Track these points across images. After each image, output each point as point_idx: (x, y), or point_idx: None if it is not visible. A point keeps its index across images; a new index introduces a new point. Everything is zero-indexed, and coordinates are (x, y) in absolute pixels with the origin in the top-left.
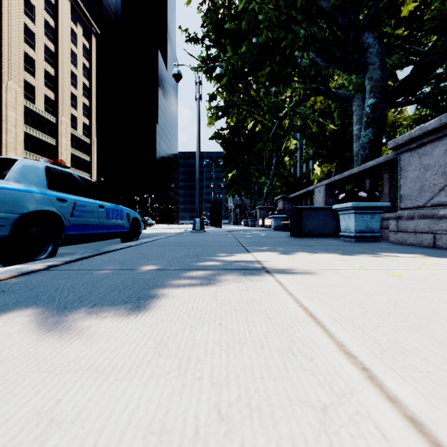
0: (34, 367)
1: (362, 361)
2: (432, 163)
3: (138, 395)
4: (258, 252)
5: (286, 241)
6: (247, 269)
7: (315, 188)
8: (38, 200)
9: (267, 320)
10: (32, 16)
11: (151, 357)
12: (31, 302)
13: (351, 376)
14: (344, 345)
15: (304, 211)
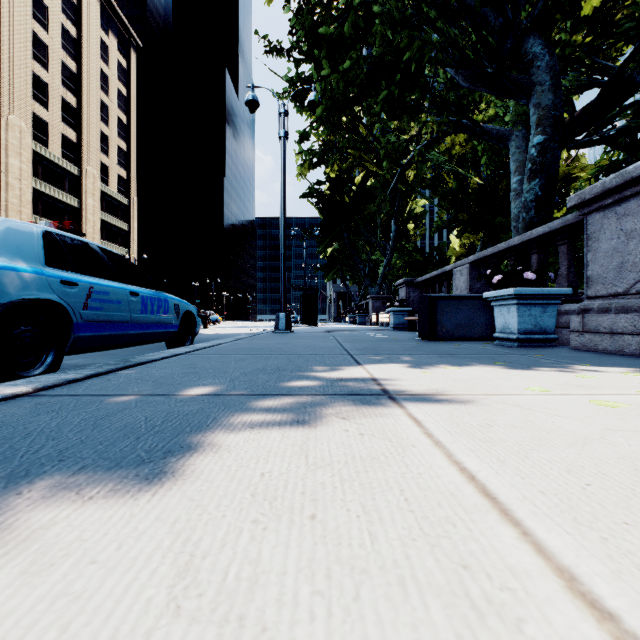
0: None
1: (637, 632)
2: (639, 228)
3: None
4: (374, 364)
5: (413, 346)
6: (358, 393)
7: (454, 268)
8: (29, 283)
9: (405, 507)
10: (44, 21)
11: (155, 617)
12: None
13: None
14: (577, 577)
15: (439, 301)
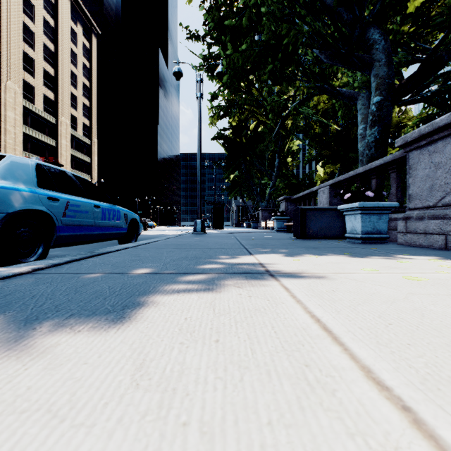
0: None
1: (400, 395)
2: (444, 161)
3: None
4: (261, 254)
5: (289, 243)
6: (249, 272)
7: (319, 188)
8: (27, 199)
9: (274, 336)
10: (31, 15)
11: (125, 389)
12: None
13: (390, 420)
14: (372, 371)
15: (308, 212)
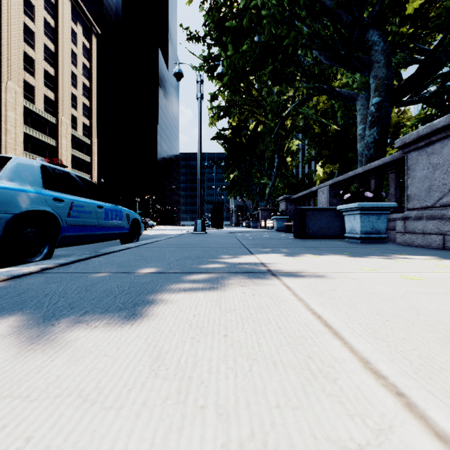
0: (6, 392)
1: (395, 383)
2: (441, 162)
3: (127, 431)
4: (262, 254)
5: (289, 242)
6: (252, 272)
7: (318, 188)
8: (33, 200)
9: (278, 331)
10: (32, 15)
11: (145, 377)
12: (17, 309)
13: (385, 403)
14: (370, 362)
15: (307, 212)
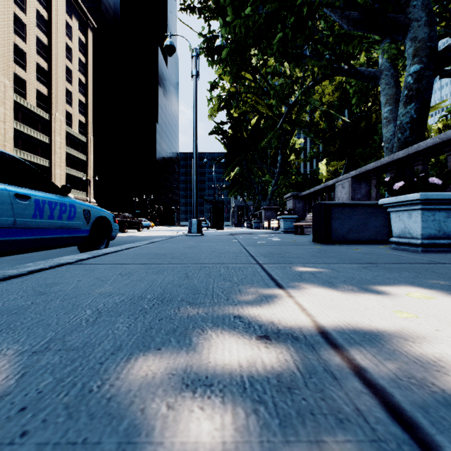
0: None
1: None
2: None
3: None
4: (298, 284)
5: (317, 251)
6: None
7: (336, 182)
8: None
9: None
10: (23, 6)
11: None
12: None
13: None
14: None
15: (333, 208)
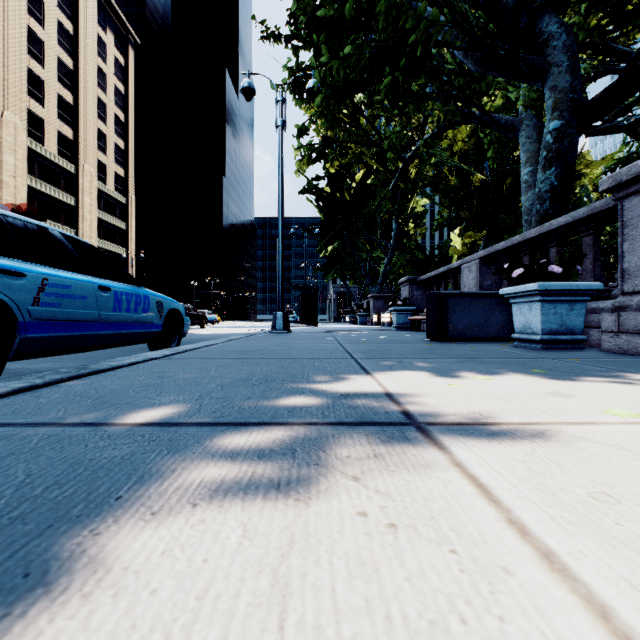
0: None
1: None
2: None
3: None
4: (385, 372)
5: (424, 348)
6: (372, 421)
7: (462, 264)
8: None
9: None
10: (40, 16)
11: None
12: None
13: None
14: None
15: (450, 298)
